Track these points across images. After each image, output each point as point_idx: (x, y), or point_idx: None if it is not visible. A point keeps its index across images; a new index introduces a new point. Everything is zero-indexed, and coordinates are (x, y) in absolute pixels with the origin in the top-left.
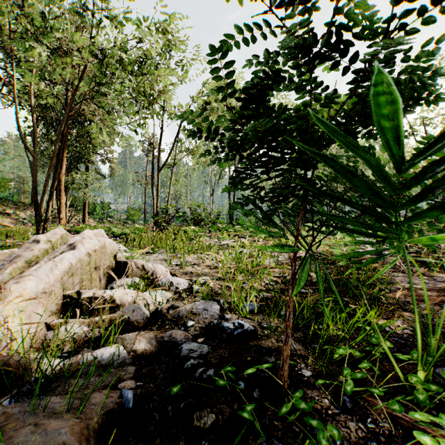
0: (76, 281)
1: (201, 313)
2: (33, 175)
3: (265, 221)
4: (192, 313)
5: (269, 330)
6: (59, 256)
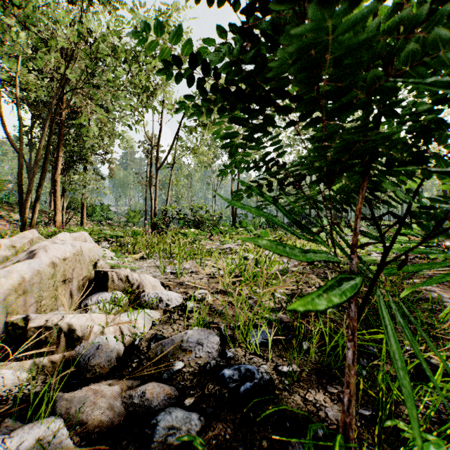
0: (33, 300)
1: (193, 349)
2: (18, 173)
3: (269, 223)
4: (181, 349)
5: (291, 380)
6: (6, 268)
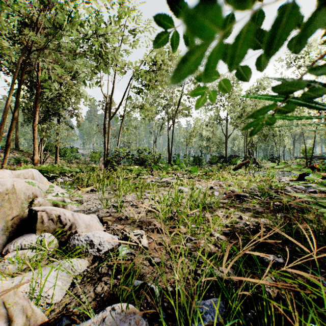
0: None
1: None
2: None
3: (196, 162)
4: None
5: None
6: None
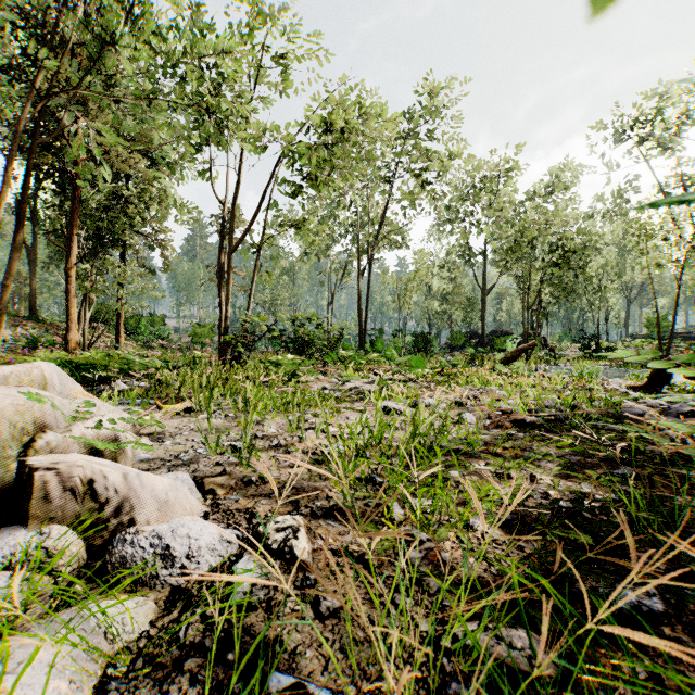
0: None
1: None
2: None
3: (419, 345)
4: None
5: None
6: None
